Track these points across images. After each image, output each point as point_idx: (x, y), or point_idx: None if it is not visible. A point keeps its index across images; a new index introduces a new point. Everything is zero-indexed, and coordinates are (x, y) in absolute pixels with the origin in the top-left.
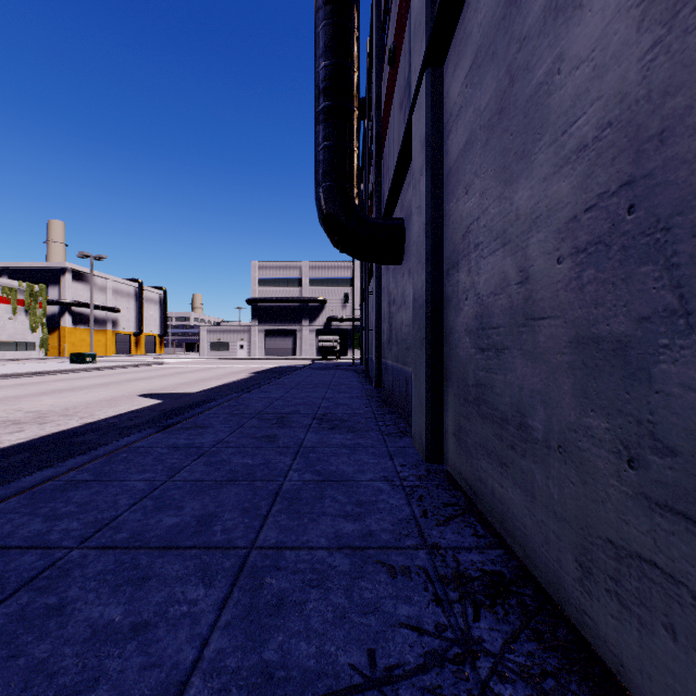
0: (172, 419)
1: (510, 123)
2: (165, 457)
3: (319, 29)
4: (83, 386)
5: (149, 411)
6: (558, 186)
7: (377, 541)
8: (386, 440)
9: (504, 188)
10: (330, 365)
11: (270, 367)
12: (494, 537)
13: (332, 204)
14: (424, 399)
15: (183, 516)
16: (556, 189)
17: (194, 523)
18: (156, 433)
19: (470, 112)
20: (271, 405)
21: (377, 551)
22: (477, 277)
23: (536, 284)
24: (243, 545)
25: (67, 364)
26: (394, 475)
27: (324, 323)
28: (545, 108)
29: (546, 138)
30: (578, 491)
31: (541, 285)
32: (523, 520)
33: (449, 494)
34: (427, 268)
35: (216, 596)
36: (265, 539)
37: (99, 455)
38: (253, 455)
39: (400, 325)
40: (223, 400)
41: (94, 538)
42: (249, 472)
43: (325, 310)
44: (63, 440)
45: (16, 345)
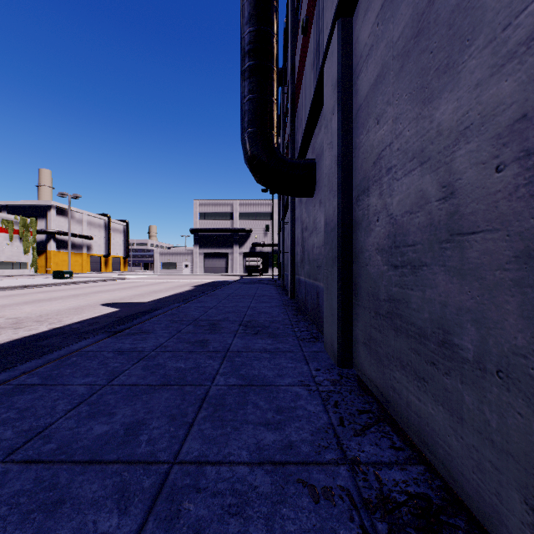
0: (122, 325)
1: (430, 41)
2: (109, 361)
3: (244, 2)
4: (58, 297)
5: (107, 318)
6: (497, 87)
7: (298, 454)
8: (301, 345)
9: (421, 108)
10: (254, 280)
11: (207, 281)
12: (412, 450)
13: (255, 147)
14: (336, 311)
15: (113, 423)
16: (494, 92)
17: (121, 432)
18: (106, 338)
19: (381, 47)
20: (205, 313)
21: (298, 467)
22: (390, 199)
23: (465, 197)
24: (165, 459)
25: (50, 279)
26: (310, 380)
27: (250, 247)
28: (478, 9)
29: (479, 41)
30: (528, 424)
31: (471, 198)
32: (447, 439)
33: (362, 400)
34: (339, 195)
35: (129, 528)
36: (188, 452)
37: (52, 359)
38: (186, 359)
39: (312, 247)
40: (167, 309)
41: (21, 450)
42: (181, 376)
43: (251, 237)
44: (30, 344)
45: (13, 264)
